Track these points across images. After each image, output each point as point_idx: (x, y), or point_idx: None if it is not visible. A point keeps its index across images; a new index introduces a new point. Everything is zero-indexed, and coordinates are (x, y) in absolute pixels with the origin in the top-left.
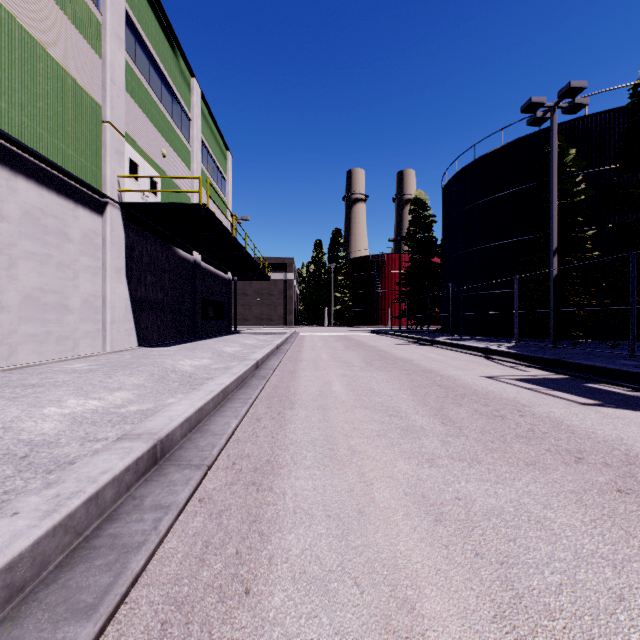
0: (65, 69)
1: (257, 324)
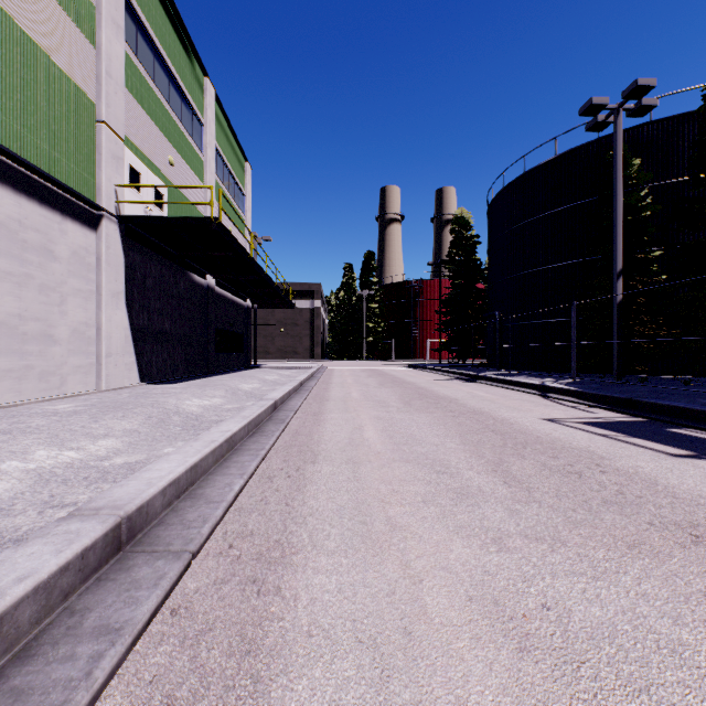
0: (50, 57)
1: (280, 357)
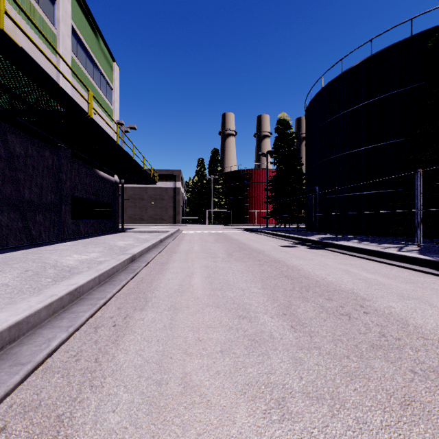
0: None
1: (151, 223)
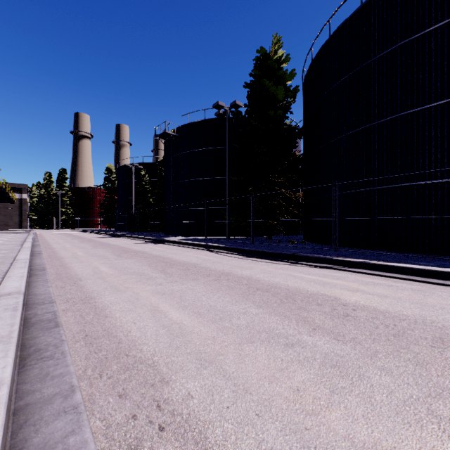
0: None
1: None
